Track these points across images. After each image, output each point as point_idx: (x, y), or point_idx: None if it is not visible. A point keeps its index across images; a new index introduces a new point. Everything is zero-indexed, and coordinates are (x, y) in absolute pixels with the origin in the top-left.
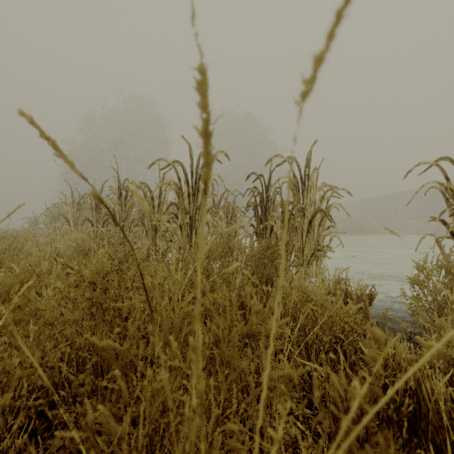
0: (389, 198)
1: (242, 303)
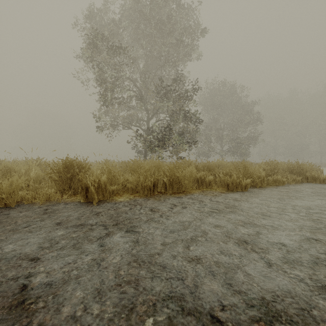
0: None
1: None
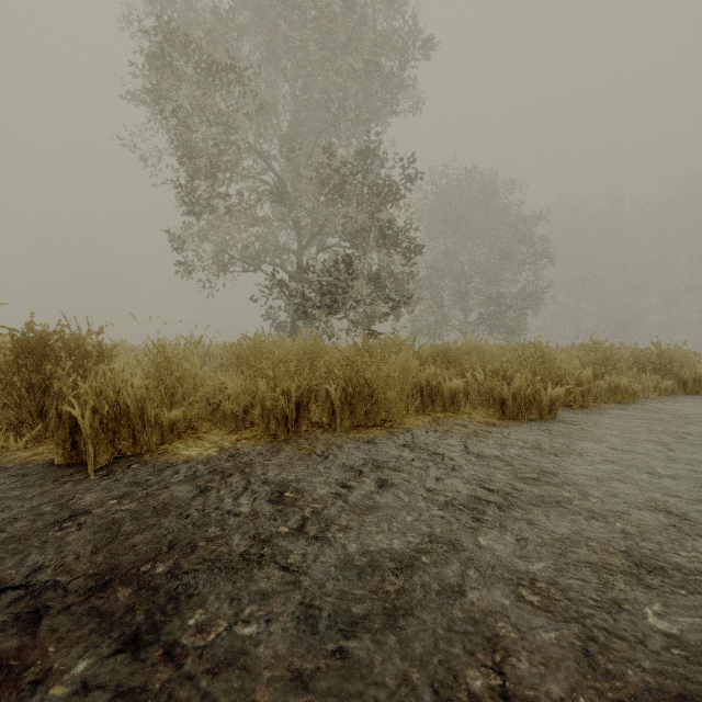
0: None
1: None
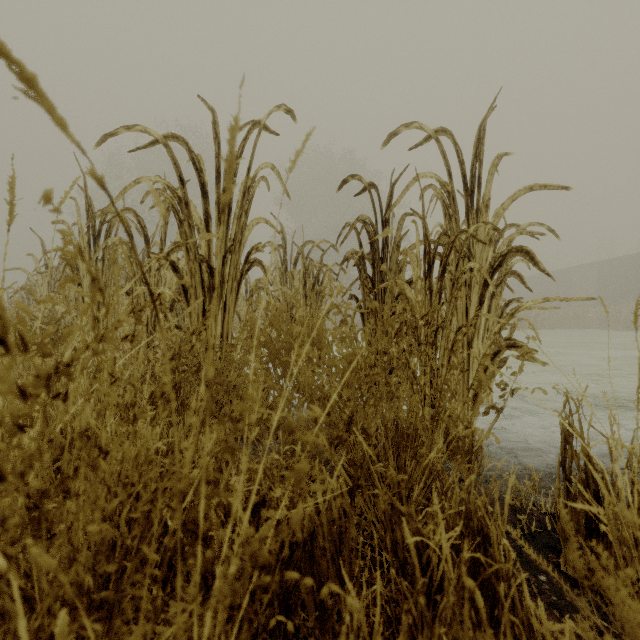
0: (557, 276)
1: (307, 543)
